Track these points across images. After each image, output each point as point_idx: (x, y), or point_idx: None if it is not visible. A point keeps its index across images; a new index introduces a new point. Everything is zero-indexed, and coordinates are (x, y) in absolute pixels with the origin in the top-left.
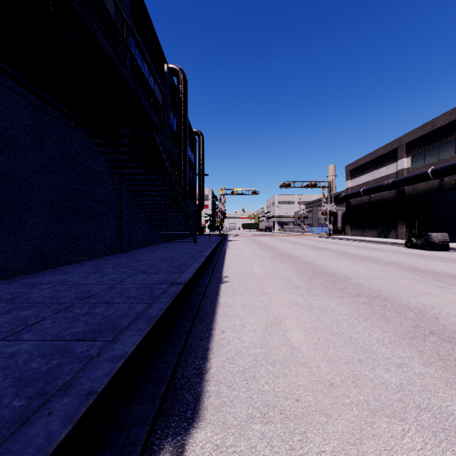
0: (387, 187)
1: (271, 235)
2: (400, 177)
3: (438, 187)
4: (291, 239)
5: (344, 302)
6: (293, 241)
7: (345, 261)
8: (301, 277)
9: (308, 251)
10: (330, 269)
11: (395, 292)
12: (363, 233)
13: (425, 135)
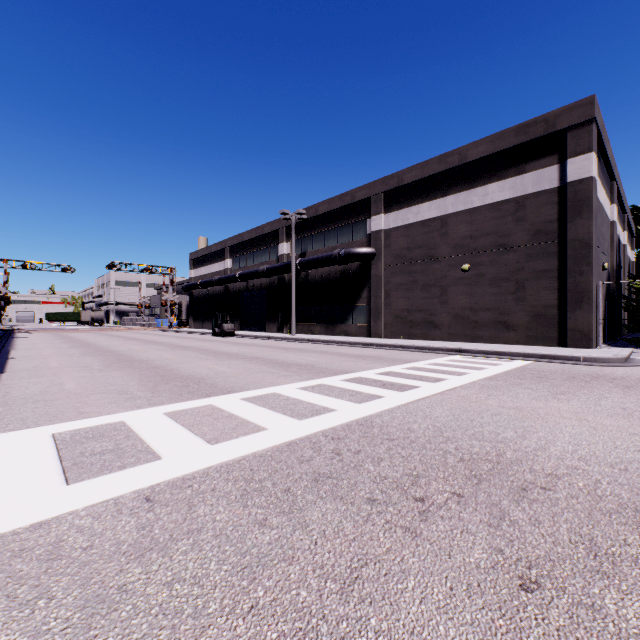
0: (216, 283)
1: (93, 329)
2: (226, 274)
3: (246, 288)
4: (119, 333)
5: (96, 357)
6: (118, 335)
7: (137, 345)
8: (83, 353)
9: (118, 342)
10: (114, 349)
11: (134, 353)
12: (203, 325)
13: (240, 243)
